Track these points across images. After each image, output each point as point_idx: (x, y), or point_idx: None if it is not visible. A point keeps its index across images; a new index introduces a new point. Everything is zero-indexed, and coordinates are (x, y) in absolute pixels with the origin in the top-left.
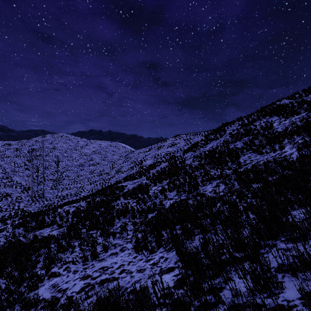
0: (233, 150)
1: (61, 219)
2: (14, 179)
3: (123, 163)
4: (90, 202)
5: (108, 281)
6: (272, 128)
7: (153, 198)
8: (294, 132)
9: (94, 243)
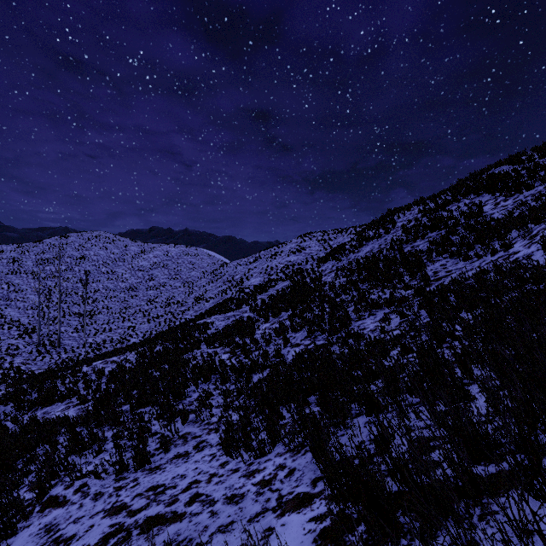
0: (410, 255)
1: (87, 386)
2: (7, 314)
3: (208, 283)
4: (144, 353)
5: (161, 521)
6: (483, 214)
7: (263, 344)
8: (527, 218)
9: (144, 433)
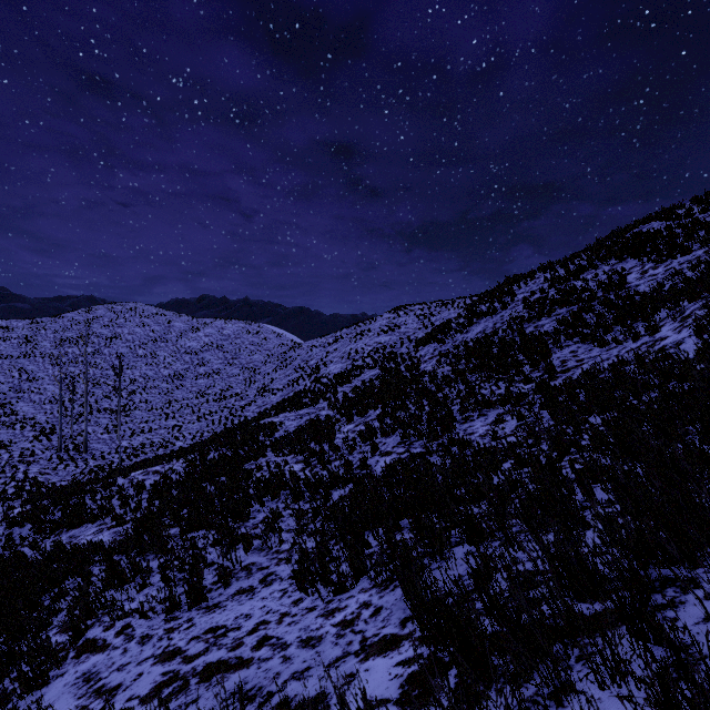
0: (533, 337)
1: (124, 503)
2: (18, 409)
3: (275, 370)
4: (195, 462)
5: (225, 668)
6: (626, 286)
7: (345, 452)
8: (680, 293)
9: (198, 563)
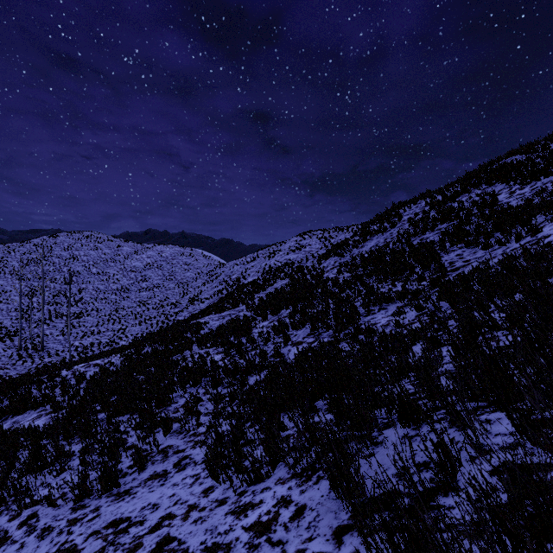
0: (420, 247)
1: (64, 391)
2: None
3: (203, 284)
4: (131, 355)
5: None
6: (498, 203)
7: (261, 343)
8: (552, 202)
9: (118, 447)
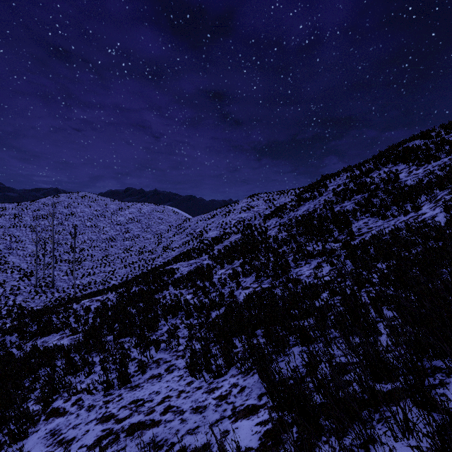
0: (339, 214)
1: (77, 320)
2: (9, 260)
3: (174, 235)
4: (123, 293)
5: (142, 427)
6: (399, 181)
7: (219, 287)
8: (434, 185)
9: (125, 359)
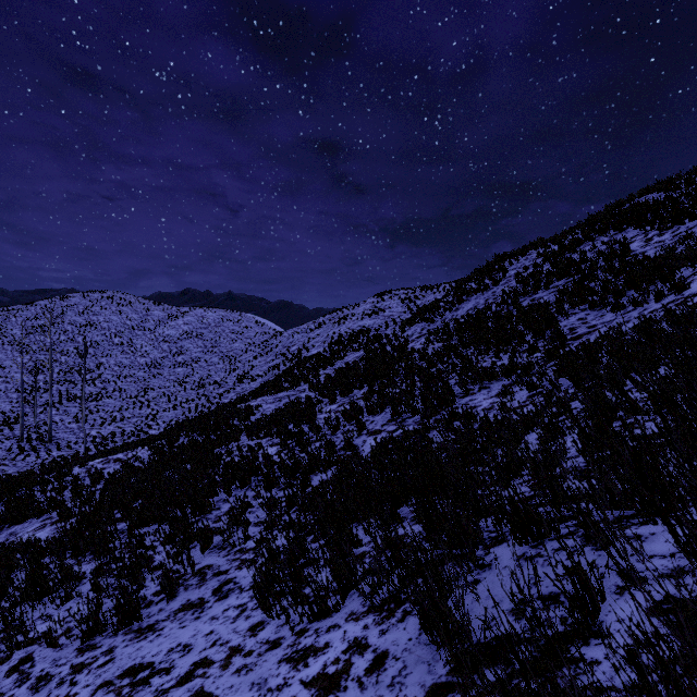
0: (532, 309)
1: (76, 494)
2: None
3: (255, 358)
4: (161, 448)
5: None
6: (630, 254)
7: (327, 432)
8: None
9: (142, 567)
